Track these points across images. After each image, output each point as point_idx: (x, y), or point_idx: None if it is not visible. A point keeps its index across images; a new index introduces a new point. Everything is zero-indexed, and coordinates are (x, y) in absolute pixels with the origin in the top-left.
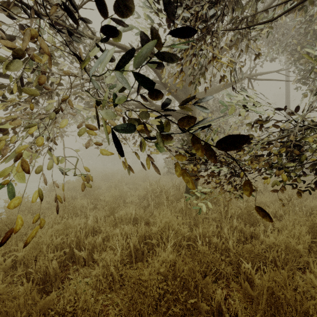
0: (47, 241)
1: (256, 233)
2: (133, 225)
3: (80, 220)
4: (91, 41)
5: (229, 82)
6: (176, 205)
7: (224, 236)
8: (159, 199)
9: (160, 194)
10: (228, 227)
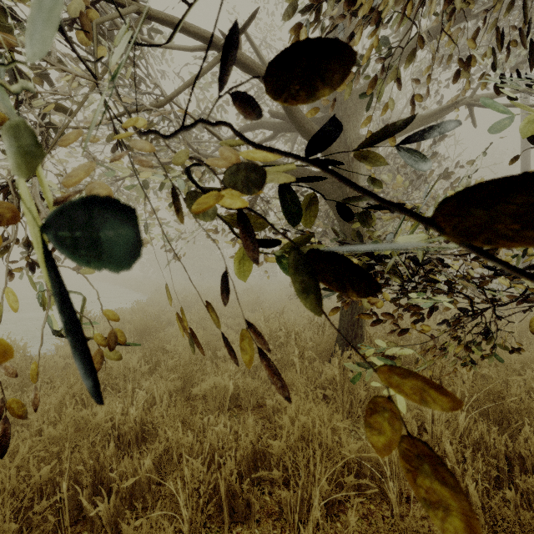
0: (13, 480)
1: (523, 454)
2: (231, 410)
3: (116, 404)
4: (154, 48)
5: (428, 112)
6: (319, 368)
7: (449, 465)
8: (283, 353)
9: (285, 341)
10: (450, 436)
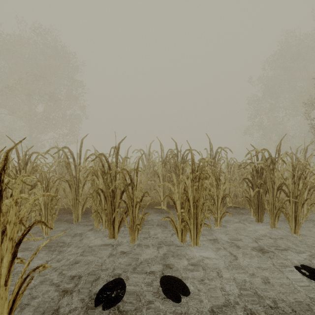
0: None
1: None
2: None
3: None
4: None
5: None
6: None
7: None
8: None
9: None
10: None
